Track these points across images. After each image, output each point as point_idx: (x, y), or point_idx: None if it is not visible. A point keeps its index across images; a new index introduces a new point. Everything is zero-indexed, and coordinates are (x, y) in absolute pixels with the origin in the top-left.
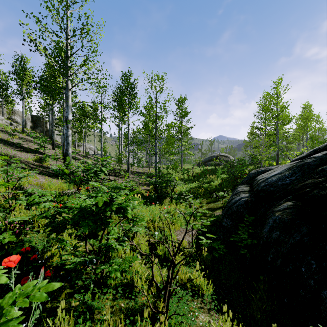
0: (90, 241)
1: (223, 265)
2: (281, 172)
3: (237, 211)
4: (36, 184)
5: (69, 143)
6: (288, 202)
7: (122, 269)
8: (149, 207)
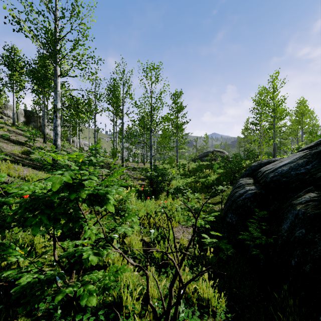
0: (64, 244)
1: (231, 269)
2: (292, 161)
3: (243, 205)
4: (18, 176)
5: (58, 133)
6: (310, 193)
7: (104, 285)
8: (144, 202)
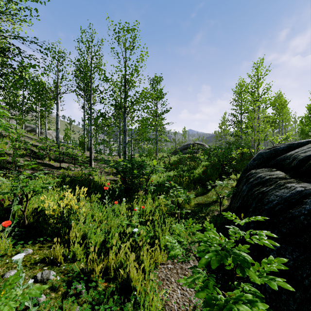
0: None
1: None
2: None
3: None
4: None
5: None
6: None
7: None
8: (108, 210)
